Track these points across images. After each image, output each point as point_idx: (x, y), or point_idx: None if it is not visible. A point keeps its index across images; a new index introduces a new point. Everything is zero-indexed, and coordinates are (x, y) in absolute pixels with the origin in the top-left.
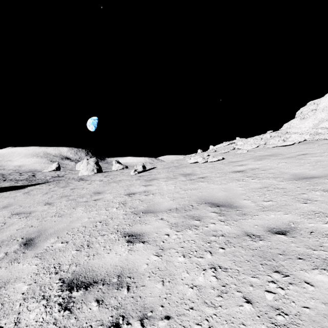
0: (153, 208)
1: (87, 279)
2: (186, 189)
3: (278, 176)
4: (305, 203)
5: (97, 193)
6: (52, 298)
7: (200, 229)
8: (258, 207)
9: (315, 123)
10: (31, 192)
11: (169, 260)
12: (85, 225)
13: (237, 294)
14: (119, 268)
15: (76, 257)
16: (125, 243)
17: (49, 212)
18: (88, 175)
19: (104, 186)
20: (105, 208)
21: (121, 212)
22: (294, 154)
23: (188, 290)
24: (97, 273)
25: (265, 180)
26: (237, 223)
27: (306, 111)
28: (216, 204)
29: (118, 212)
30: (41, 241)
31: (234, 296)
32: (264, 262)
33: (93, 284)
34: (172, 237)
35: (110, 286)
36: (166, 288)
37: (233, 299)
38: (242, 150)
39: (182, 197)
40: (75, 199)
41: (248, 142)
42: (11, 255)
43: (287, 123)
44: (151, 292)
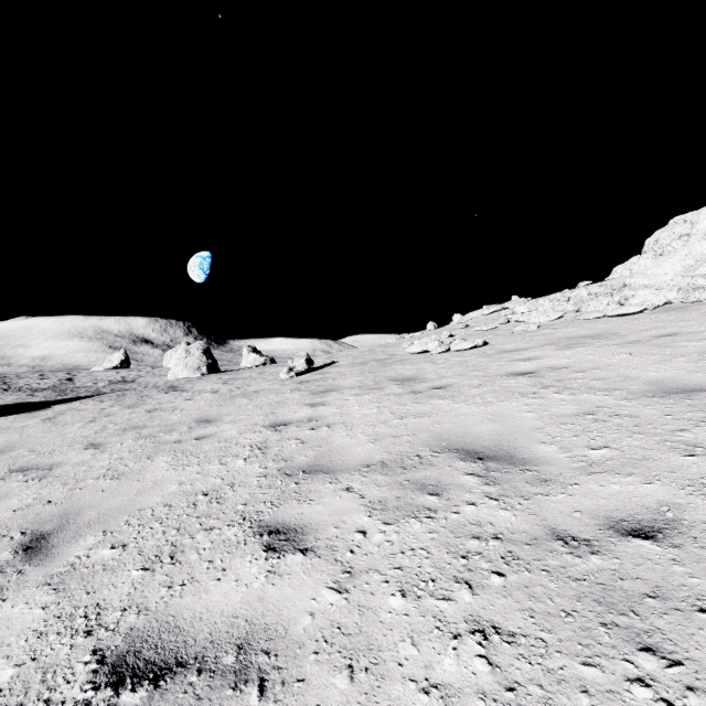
0: (329, 462)
1: (161, 654)
2: (404, 415)
3: (614, 385)
4: (691, 454)
5: (204, 423)
6: None
7: (440, 520)
8: (576, 464)
9: (688, 265)
10: (60, 419)
11: (368, 605)
12: (170, 501)
13: None
14: (241, 625)
15: (141, 589)
16: (261, 553)
17: (93, 468)
18: (188, 378)
19: (220, 406)
20: (220, 458)
21: (255, 470)
22: (647, 333)
23: (418, 698)
24: (187, 638)
25: (587, 394)
26: (529, 505)
27: (668, 238)
28: (474, 453)
29: (248, 471)
30: (64, 541)
31: None
32: (609, 617)
33: (173, 669)
34: (373, 538)
35: (216, 679)
36: (359, 689)
37: None
38: (527, 325)
39: (395, 435)
40: (154, 435)
41: (539, 306)
42: None
43: (622, 265)
44: (320, 701)
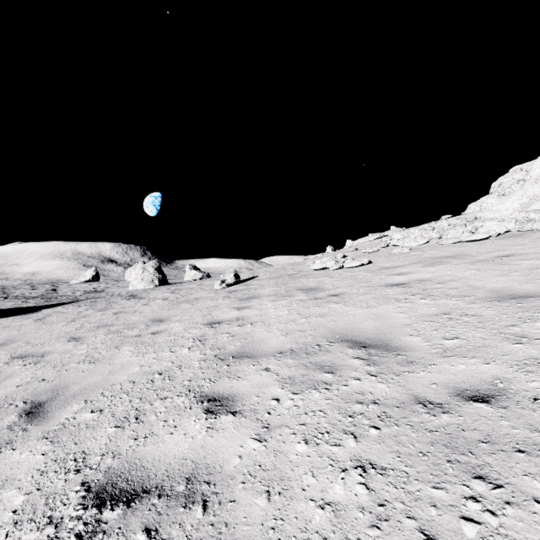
0: (252, 350)
1: (131, 485)
2: (308, 315)
3: (465, 293)
4: (519, 343)
5: (158, 322)
6: (65, 523)
7: (334, 390)
8: (434, 350)
9: (523, 203)
10: (48, 319)
11: (280, 450)
12: (134, 379)
13: (408, 523)
14: (189, 464)
15: (115, 440)
16: (202, 415)
17: (75, 355)
18: (144, 288)
19: (169, 309)
20: (170, 348)
21: (197, 356)
22: (491, 254)
23: (316, 512)
24: (150, 474)
25: (444, 300)
26: (399, 379)
27: (508, 183)
28: (360, 343)
29: (192, 356)
30: (56, 407)
31: (403, 527)
32: (453, 456)
33: (141, 495)
34: (285, 403)
35: (172, 501)
36: (274, 506)
37: (401, 534)
38: (402, 248)
39: (301, 330)
40: (120, 331)
41: (411, 234)
42: (1, 435)
43: (475, 202)
44: (246, 514)
